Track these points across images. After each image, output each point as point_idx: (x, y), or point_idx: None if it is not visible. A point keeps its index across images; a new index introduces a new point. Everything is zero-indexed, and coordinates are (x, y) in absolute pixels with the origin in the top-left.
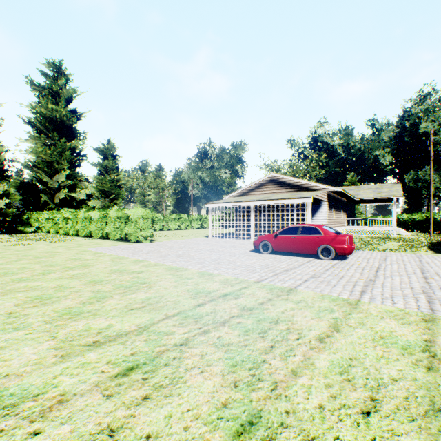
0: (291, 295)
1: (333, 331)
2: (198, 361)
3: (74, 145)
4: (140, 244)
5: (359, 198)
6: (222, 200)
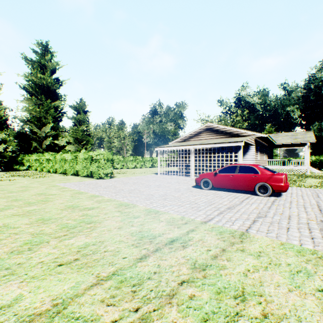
0: (246, 244)
1: None
2: None
3: (57, 105)
4: (102, 180)
5: (278, 143)
6: (168, 145)
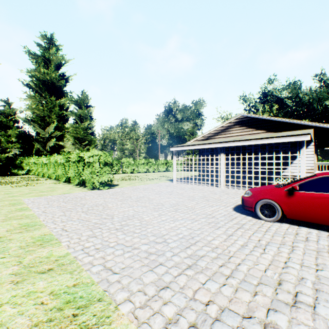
0: None
1: None
2: None
3: (62, 103)
4: (95, 192)
5: None
6: (187, 144)
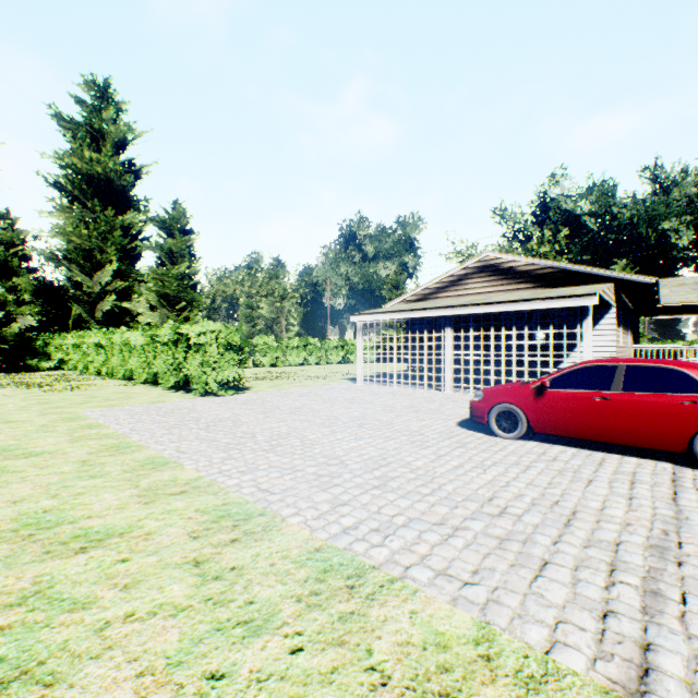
0: None
1: None
2: None
3: (129, 222)
4: (211, 400)
5: (665, 302)
6: (384, 309)
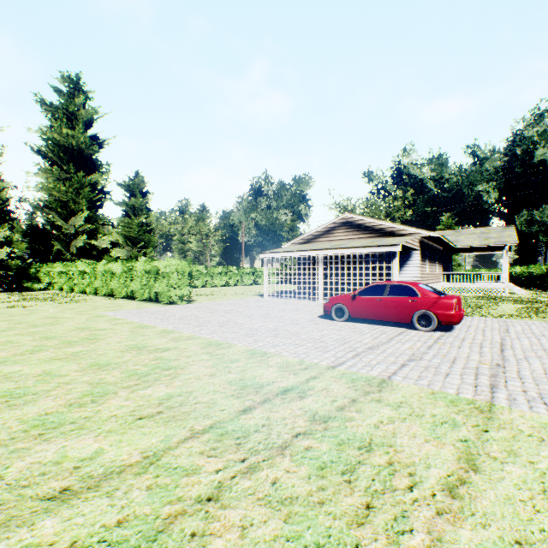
0: (385, 393)
1: (469, 471)
2: (235, 544)
3: (94, 180)
4: (174, 307)
5: (459, 245)
6: (281, 249)
